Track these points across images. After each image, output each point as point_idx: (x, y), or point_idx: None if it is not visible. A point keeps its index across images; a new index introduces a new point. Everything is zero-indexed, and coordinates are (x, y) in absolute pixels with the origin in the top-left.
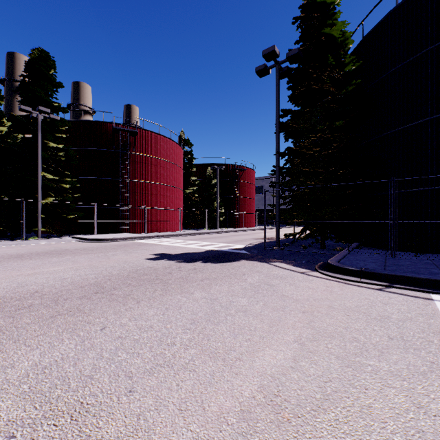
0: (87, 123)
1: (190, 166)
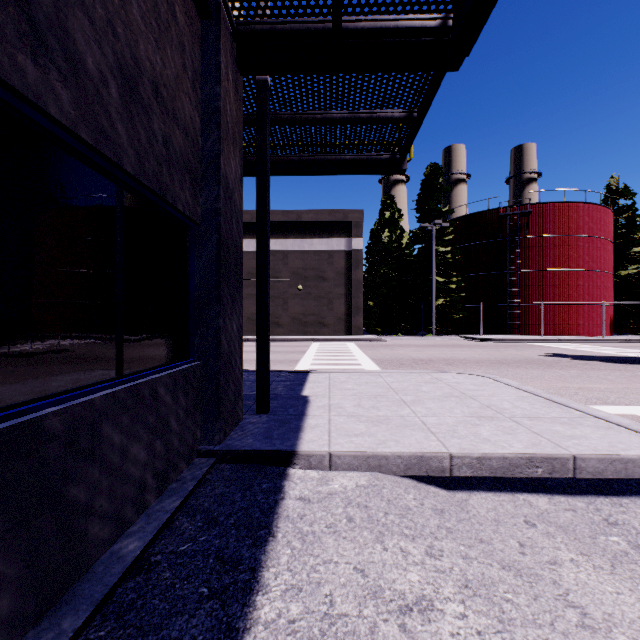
0: (471, 216)
1: (628, 230)
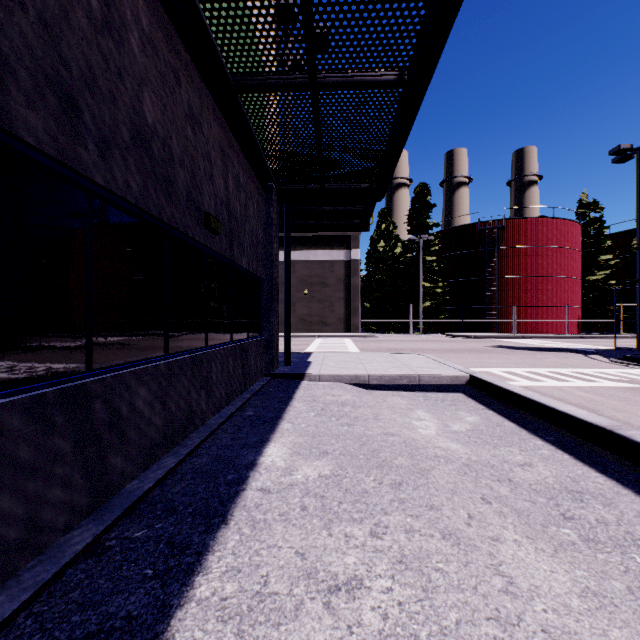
0: (455, 229)
1: (596, 240)
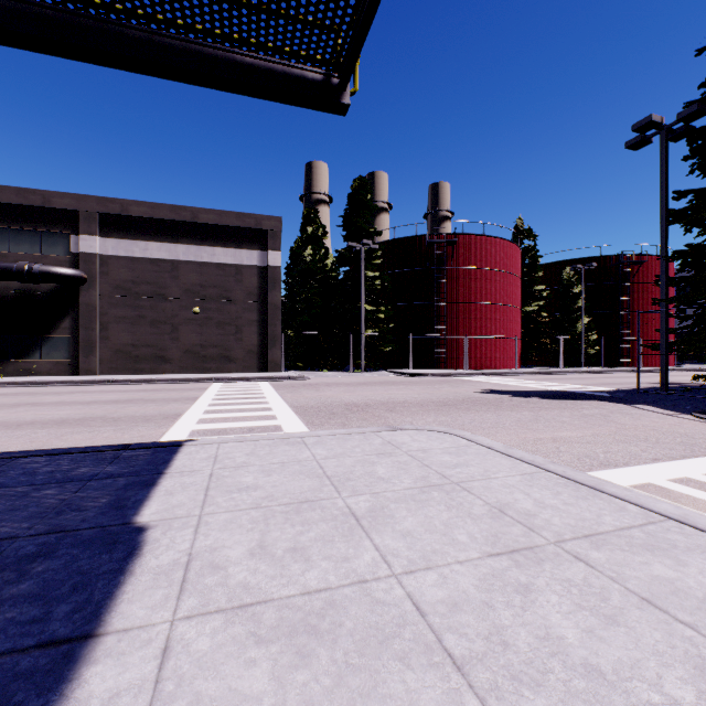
0: (399, 241)
1: (532, 269)
